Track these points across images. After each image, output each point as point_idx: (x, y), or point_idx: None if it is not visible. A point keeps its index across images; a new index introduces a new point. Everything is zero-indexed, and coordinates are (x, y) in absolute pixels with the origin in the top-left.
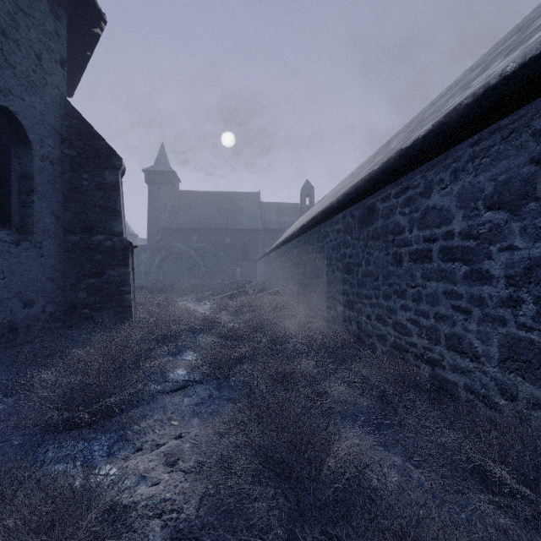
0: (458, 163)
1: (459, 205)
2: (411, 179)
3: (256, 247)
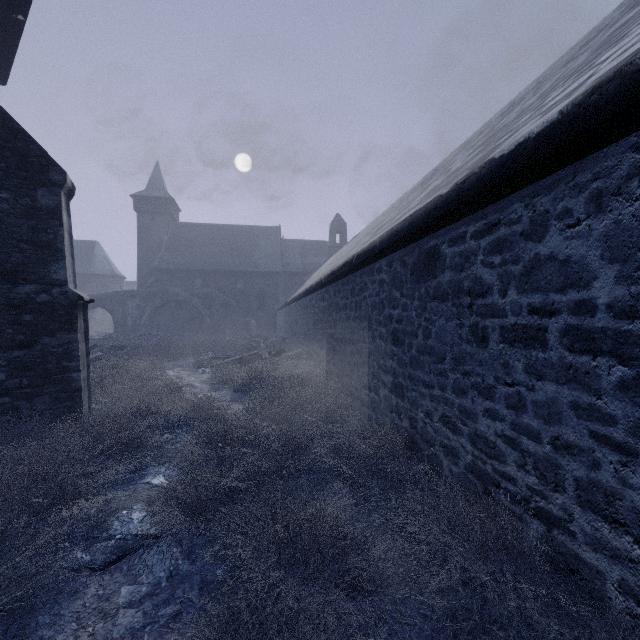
0: (606, 181)
1: (608, 256)
2: (503, 210)
3: (276, 293)
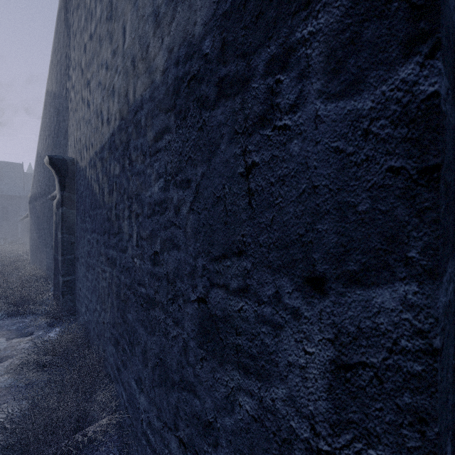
0: None
1: None
2: None
3: (18, 210)
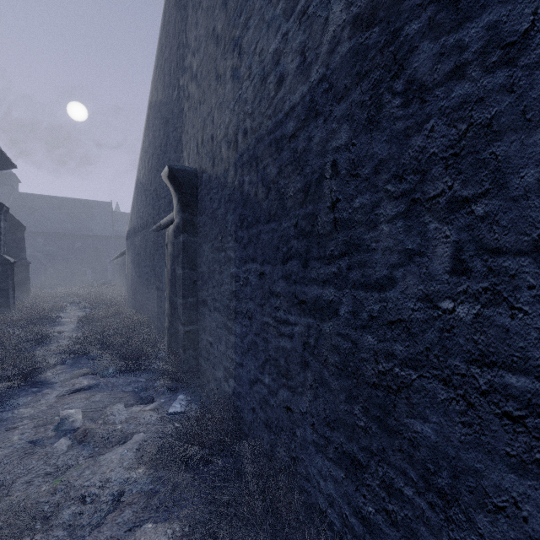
0: None
1: None
2: None
3: (108, 251)
